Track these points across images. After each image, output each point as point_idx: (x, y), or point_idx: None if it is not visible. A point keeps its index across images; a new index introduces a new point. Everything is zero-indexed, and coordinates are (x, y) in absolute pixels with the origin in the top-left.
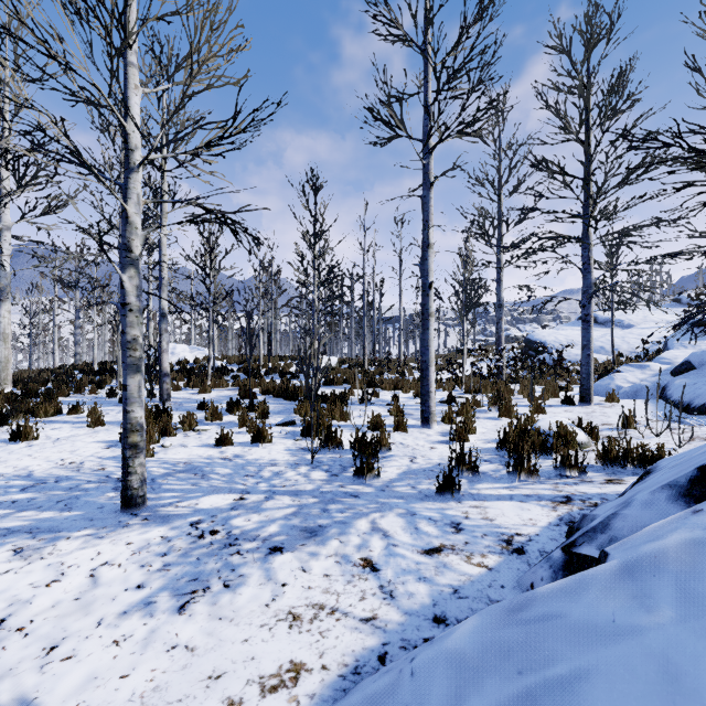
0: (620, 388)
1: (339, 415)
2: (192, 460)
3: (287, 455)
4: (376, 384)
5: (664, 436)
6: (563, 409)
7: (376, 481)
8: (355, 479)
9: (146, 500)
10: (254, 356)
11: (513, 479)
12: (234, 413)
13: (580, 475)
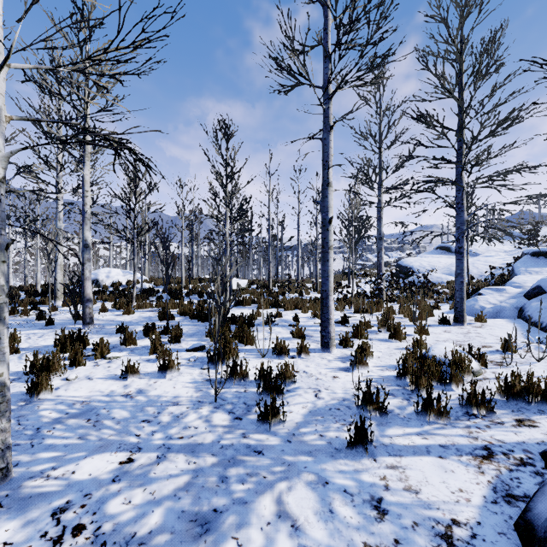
0: (484, 309)
1: (246, 339)
2: (91, 398)
3: (191, 389)
4: (279, 304)
5: (544, 361)
6: (442, 330)
7: (282, 427)
8: (259, 424)
9: (10, 470)
10: (177, 279)
11: (422, 420)
12: (149, 336)
13: (488, 415)
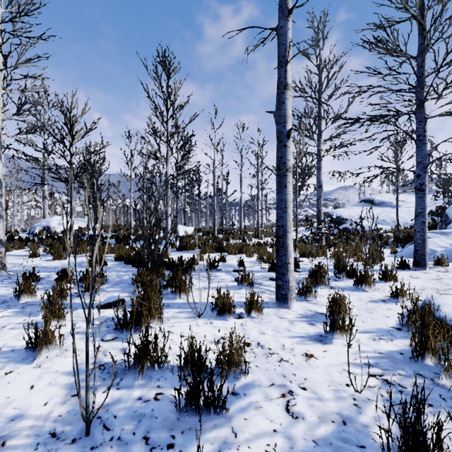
0: (435, 252)
1: (179, 290)
2: None
3: (60, 391)
4: (223, 249)
5: None
6: (406, 275)
7: None
8: None
9: None
10: (126, 226)
11: None
12: None
13: None
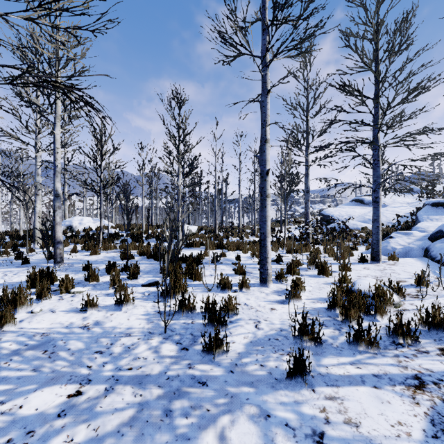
0: (395, 249)
1: (194, 275)
2: (51, 330)
3: (144, 320)
4: (224, 246)
5: None
6: (361, 267)
7: (225, 357)
8: (204, 354)
9: None
10: (139, 226)
11: (354, 349)
12: (110, 273)
13: (414, 344)
